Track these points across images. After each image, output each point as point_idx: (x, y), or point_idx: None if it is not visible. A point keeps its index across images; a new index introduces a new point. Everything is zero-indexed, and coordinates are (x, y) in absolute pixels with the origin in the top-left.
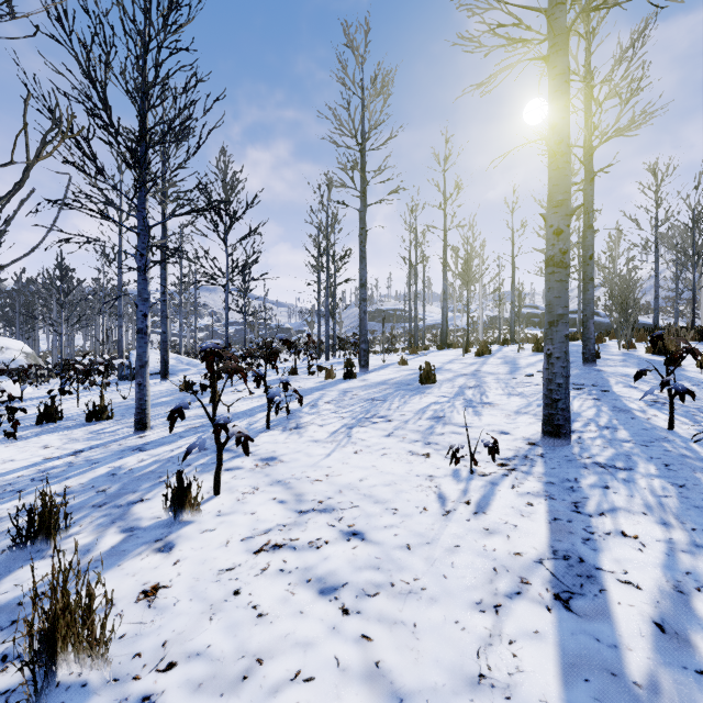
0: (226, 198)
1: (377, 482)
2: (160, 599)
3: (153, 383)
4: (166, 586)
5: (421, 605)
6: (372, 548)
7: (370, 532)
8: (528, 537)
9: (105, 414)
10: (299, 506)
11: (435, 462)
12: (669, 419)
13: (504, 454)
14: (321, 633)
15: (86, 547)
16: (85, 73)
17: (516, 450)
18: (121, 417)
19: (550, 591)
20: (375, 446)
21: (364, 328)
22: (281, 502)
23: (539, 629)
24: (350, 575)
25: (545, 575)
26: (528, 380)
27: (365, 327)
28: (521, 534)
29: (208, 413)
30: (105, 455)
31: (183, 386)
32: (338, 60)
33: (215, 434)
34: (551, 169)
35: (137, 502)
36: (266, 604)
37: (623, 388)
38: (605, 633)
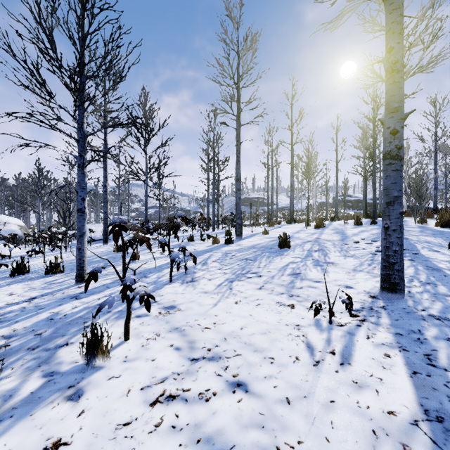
0: (146, 121)
1: (254, 331)
2: None
3: (97, 246)
4: (66, 442)
5: None
6: (256, 402)
7: (252, 383)
8: (396, 393)
9: (59, 269)
10: (191, 354)
11: (299, 313)
12: None
13: (353, 305)
14: None
15: (9, 392)
16: (36, 20)
17: (362, 303)
18: (70, 271)
19: None
20: (250, 297)
21: (239, 209)
22: (177, 349)
23: None
24: (237, 434)
25: (425, 441)
26: (356, 245)
27: (239, 208)
28: (388, 389)
29: (119, 275)
30: (50, 302)
31: (116, 248)
32: (221, 26)
33: (122, 294)
34: (389, 83)
35: (63, 346)
36: None
37: (428, 251)
38: None
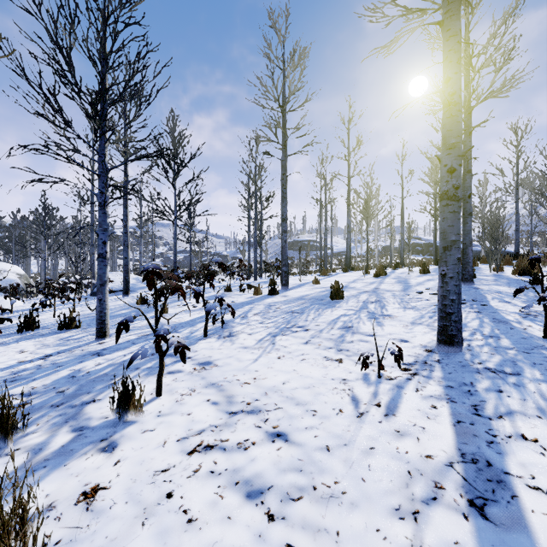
0: (175, 150)
1: (298, 385)
2: (98, 501)
3: (116, 298)
4: (105, 487)
5: (342, 511)
6: (295, 450)
7: (293, 433)
8: (437, 440)
9: (74, 324)
10: (229, 408)
11: (347, 367)
12: (544, 329)
13: (406, 359)
14: (247, 541)
15: (38, 446)
16: (52, 39)
17: (416, 357)
18: (87, 326)
19: (464, 497)
20: (295, 352)
21: (285, 254)
22: (214, 403)
23: (459, 540)
24: (275, 477)
25: (457, 479)
26: (419, 296)
27: (285, 254)
28: (429, 436)
29: (151, 325)
30: (69, 359)
31: (140, 300)
32: (264, 39)
33: (156, 344)
34: (446, 117)
35: (90, 402)
36: (196, 508)
37: (498, 303)
38: (525, 545)
